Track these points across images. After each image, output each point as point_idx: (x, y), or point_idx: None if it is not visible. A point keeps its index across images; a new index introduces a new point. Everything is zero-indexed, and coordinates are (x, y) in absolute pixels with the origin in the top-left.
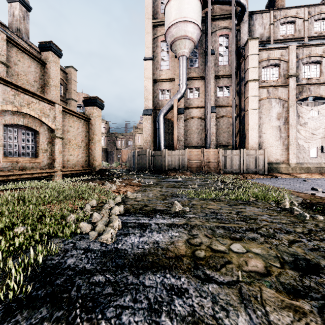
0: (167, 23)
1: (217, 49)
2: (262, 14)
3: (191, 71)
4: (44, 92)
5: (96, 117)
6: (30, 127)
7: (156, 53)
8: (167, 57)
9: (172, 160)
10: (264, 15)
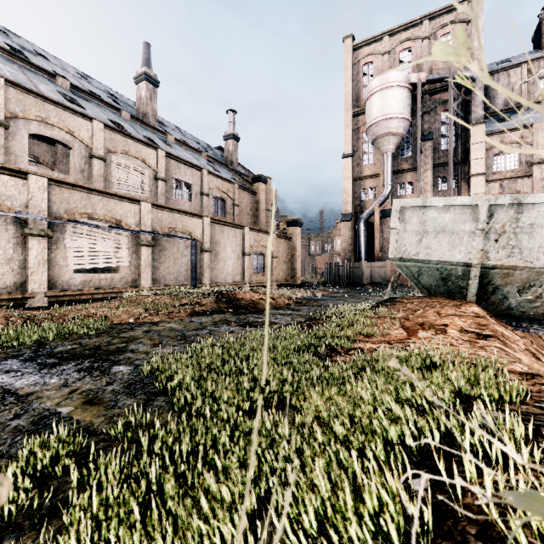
0: (368, 121)
1: (437, 130)
2: (508, 71)
3: (401, 162)
4: (255, 217)
5: (297, 235)
6: (262, 253)
7: (357, 146)
8: (371, 149)
9: (372, 272)
10: (511, 72)
